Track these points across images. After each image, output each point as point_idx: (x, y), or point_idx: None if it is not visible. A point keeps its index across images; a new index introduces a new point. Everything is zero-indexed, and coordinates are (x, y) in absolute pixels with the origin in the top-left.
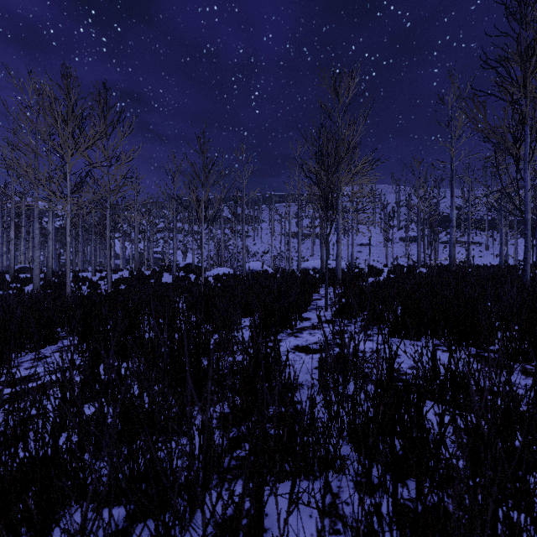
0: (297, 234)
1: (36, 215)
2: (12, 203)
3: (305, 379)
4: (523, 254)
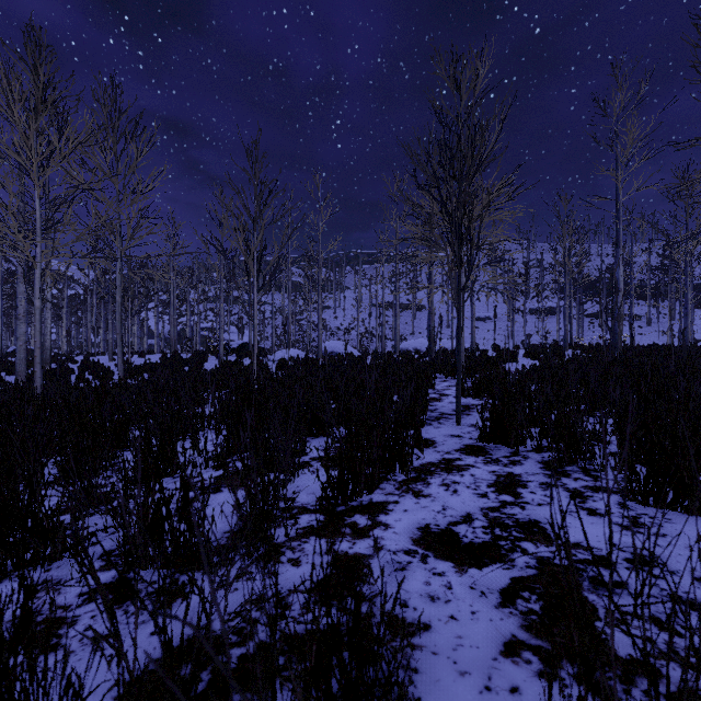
0: (392, 305)
1: (20, 273)
2: None
3: None
4: (698, 331)
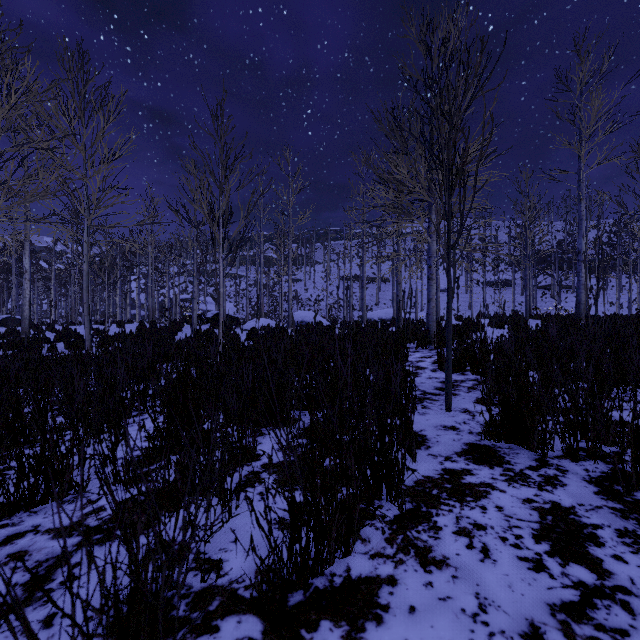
0: (358, 277)
1: None
2: None
3: None
4: None
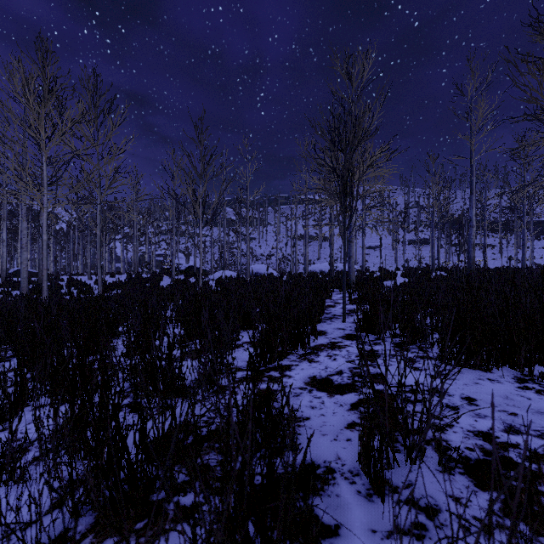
0: (303, 236)
1: (24, 213)
2: (4, 203)
3: (336, 455)
4: (538, 257)
